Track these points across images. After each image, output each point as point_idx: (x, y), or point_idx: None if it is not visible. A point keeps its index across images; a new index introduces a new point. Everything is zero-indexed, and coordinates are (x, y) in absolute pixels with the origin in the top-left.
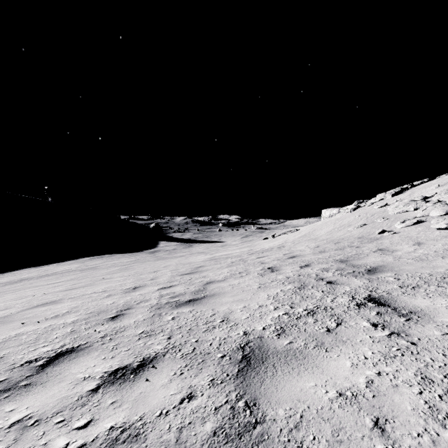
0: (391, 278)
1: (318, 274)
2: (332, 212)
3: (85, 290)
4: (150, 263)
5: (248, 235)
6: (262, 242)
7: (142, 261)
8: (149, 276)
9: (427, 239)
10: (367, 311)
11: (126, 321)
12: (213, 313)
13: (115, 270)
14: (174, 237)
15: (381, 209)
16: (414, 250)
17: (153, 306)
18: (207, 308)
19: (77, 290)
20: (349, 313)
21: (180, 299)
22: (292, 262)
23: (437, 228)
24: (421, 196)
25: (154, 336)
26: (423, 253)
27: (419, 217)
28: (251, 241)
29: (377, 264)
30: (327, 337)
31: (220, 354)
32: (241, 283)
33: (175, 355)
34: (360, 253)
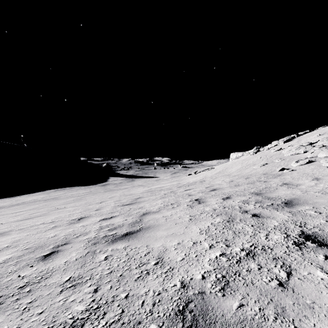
0: (312, 211)
1: (240, 206)
2: (237, 155)
3: (37, 220)
4: (99, 194)
5: (176, 172)
6: (187, 177)
7: (94, 192)
8: (95, 207)
9: (322, 175)
10: (312, 253)
11: (57, 261)
12: (148, 252)
13: (71, 200)
14: (121, 174)
15: (277, 152)
16: (315, 184)
17: (90, 241)
18: (142, 244)
19: (30, 220)
20: (293, 256)
21: (117, 232)
22: (214, 195)
23: (327, 166)
24: (308, 142)
25: (79, 286)
26: (324, 187)
27: (309, 158)
28: (178, 177)
29: (290, 197)
30: (284, 297)
31: (153, 325)
32: (174, 214)
33: (96, 327)
34: (269, 186)
